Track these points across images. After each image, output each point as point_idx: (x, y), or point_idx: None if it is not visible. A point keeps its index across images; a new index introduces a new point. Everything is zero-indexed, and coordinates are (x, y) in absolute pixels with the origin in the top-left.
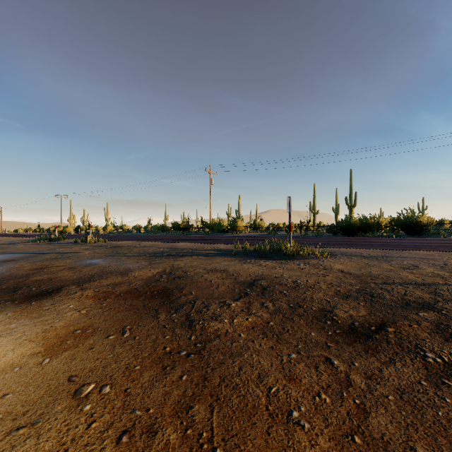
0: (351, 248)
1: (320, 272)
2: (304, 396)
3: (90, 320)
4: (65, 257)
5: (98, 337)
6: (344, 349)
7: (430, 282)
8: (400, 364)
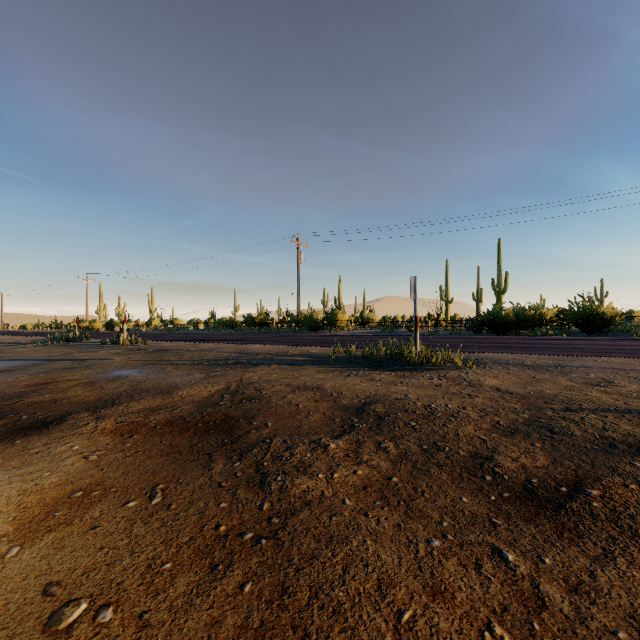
0: (506, 353)
1: (464, 391)
2: (462, 631)
3: (100, 472)
4: (83, 366)
5: (109, 504)
6: (521, 529)
7: (638, 407)
8: (623, 561)
